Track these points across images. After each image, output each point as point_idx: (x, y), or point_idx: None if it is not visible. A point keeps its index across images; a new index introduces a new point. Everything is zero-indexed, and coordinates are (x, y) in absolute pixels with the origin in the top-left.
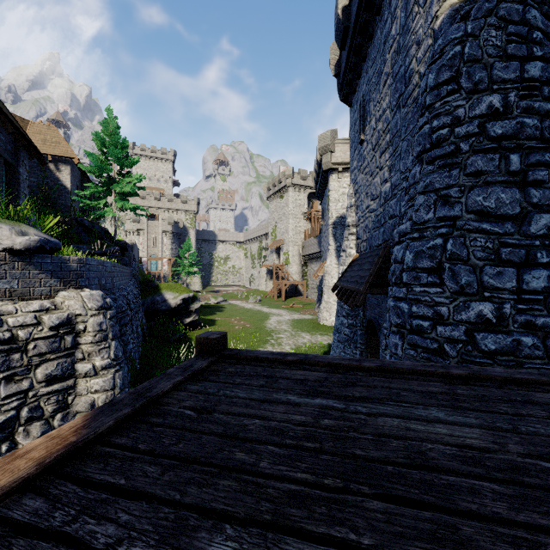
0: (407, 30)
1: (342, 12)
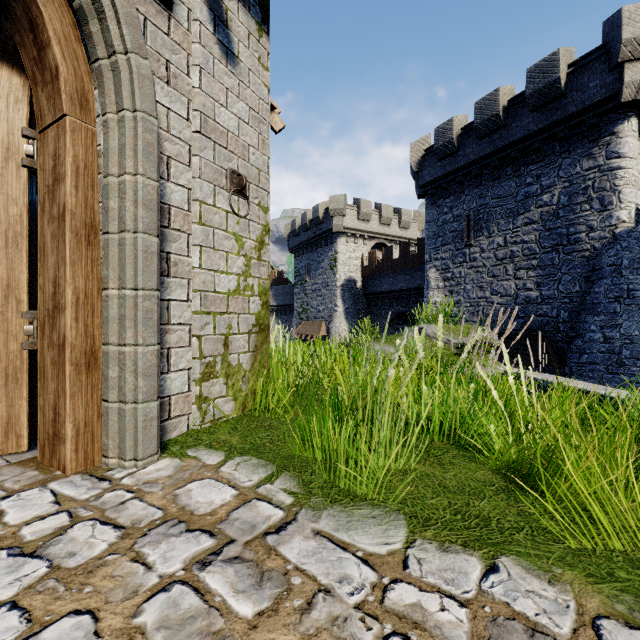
0: (572, 211)
1: (456, 138)
